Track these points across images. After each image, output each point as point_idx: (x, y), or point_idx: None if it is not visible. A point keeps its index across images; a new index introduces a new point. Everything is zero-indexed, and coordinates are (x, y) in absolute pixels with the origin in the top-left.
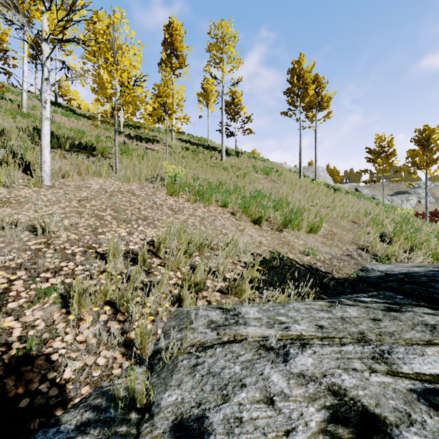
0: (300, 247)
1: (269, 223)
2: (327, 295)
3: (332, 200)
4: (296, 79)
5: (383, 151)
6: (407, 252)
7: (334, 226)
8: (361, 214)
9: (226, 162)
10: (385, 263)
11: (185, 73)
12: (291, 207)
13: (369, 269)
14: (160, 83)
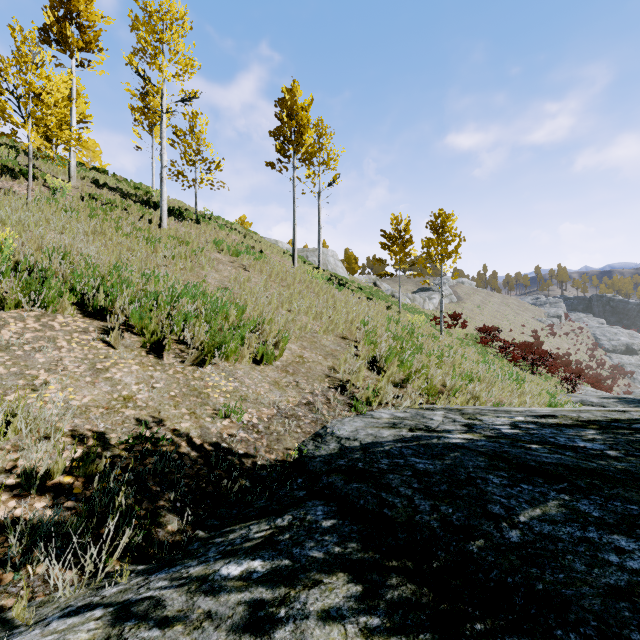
0: (223, 398)
1: (185, 349)
2: (211, 525)
3: (324, 302)
4: (288, 117)
5: (400, 236)
6: (391, 392)
7: (309, 346)
8: (356, 325)
9: (169, 229)
10: (362, 412)
11: (99, 62)
12: (249, 314)
13: (328, 432)
14: (14, 58)
